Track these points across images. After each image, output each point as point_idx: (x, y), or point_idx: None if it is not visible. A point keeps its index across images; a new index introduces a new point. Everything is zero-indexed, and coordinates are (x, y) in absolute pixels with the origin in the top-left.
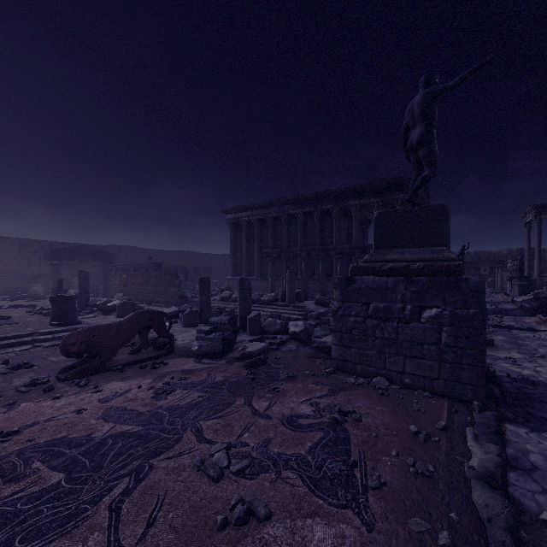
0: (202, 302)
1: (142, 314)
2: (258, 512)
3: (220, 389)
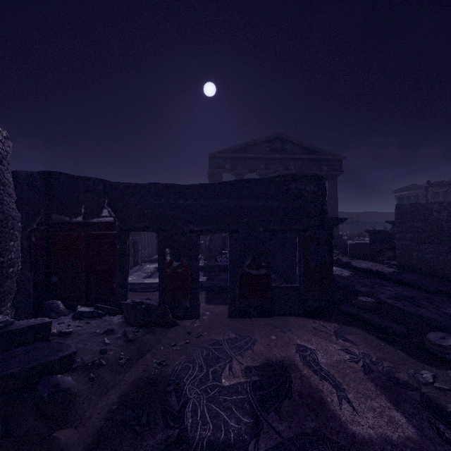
0: None
1: (358, 232)
2: None
3: None
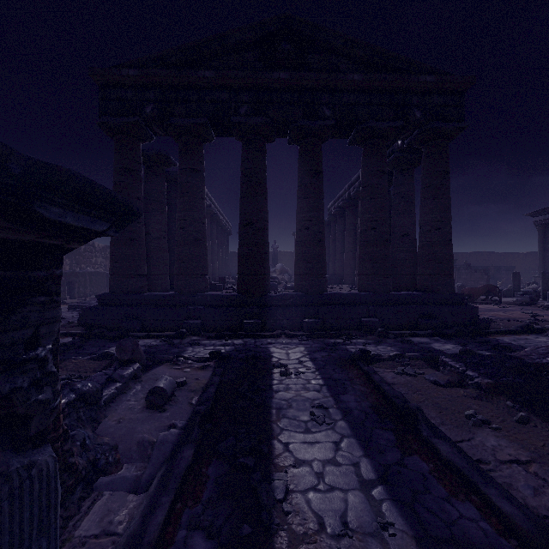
0: (514, 286)
1: (487, 285)
2: (540, 315)
3: (529, 309)
